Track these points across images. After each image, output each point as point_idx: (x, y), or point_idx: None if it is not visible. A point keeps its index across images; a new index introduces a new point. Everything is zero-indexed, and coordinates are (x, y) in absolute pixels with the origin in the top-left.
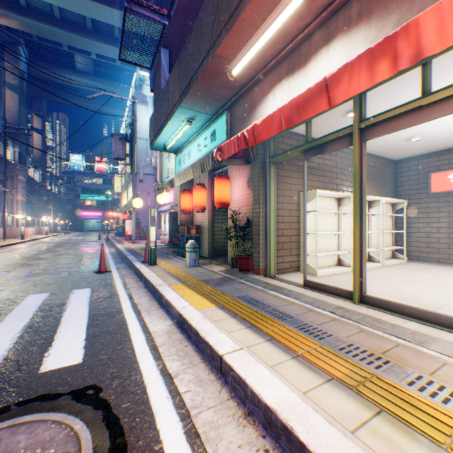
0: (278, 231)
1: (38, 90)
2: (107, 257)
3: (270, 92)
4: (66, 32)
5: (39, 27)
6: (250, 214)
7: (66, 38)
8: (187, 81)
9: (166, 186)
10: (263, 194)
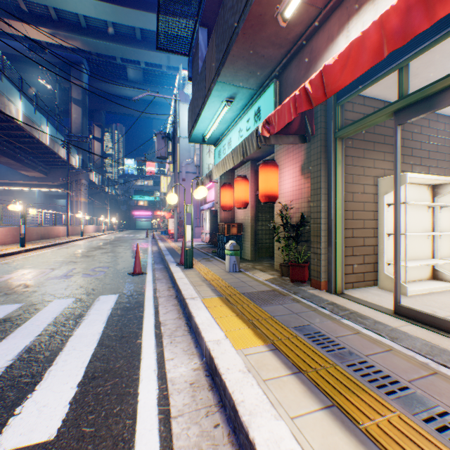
0: (346, 231)
1: (98, 103)
2: (148, 256)
3: (340, 32)
4: (118, 45)
5: (97, 44)
6: (305, 209)
7: (119, 51)
8: (225, 45)
9: (204, 180)
10: (325, 181)
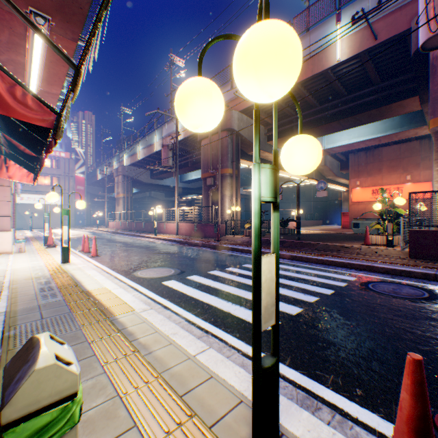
0: None
1: None
2: None
3: None
4: None
5: None
6: None
7: None
8: None
9: None
10: None
